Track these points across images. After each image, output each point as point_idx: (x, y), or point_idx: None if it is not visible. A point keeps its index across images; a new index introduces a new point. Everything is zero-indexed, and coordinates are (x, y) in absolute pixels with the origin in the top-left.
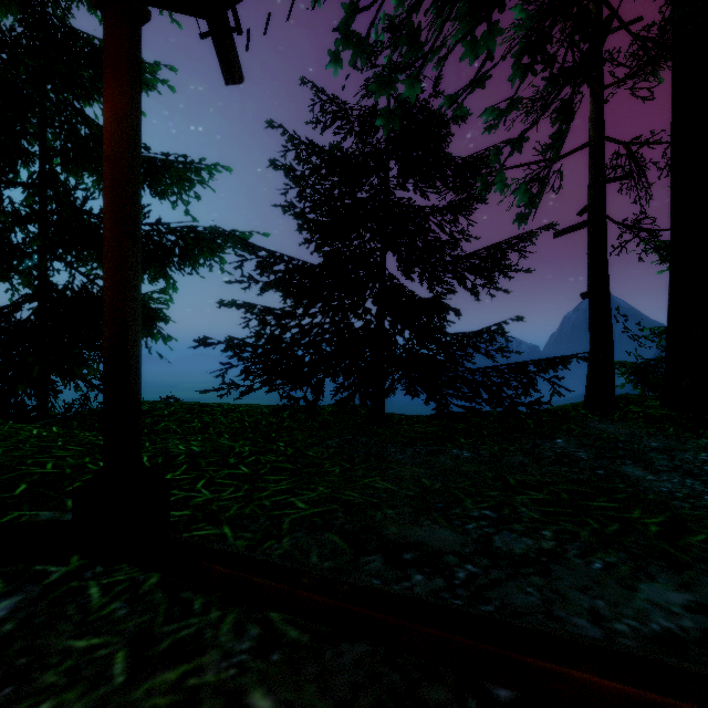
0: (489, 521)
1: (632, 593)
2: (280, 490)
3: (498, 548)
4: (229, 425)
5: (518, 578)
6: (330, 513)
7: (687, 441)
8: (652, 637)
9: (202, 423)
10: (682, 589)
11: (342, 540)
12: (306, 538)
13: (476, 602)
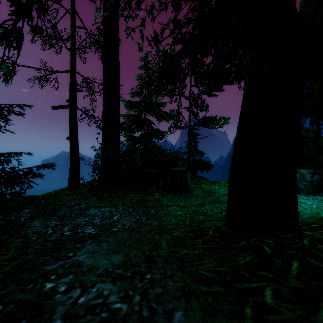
0: None
1: None
2: None
3: None
4: None
5: None
6: None
7: (89, 199)
8: None
9: None
10: None
11: None
12: None
13: None
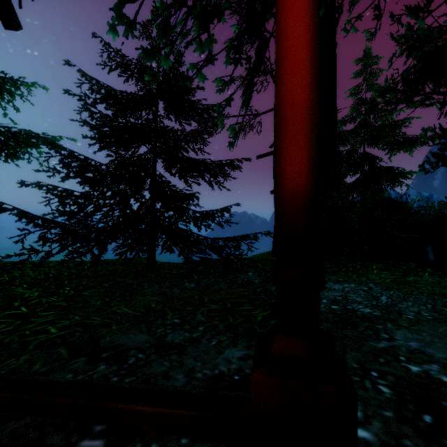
0: (173, 325)
1: (219, 355)
2: (44, 322)
3: (166, 341)
4: (35, 277)
5: (164, 357)
6: (70, 334)
7: None
8: (210, 377)
9: (11, 277)
10: (246, 349)
11: (66, 351)
12: (41, 353)
13: (127, 376)
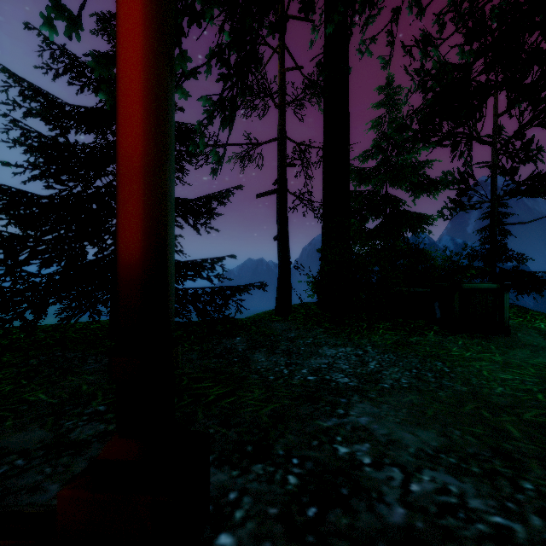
0: (92, 415)
1: None
2: None
3: (69, 438)
4: None
5: (51, 461)
6: None
7: (312, 331)
8: None
9: None
10: None
11: None
12: None
13: None
